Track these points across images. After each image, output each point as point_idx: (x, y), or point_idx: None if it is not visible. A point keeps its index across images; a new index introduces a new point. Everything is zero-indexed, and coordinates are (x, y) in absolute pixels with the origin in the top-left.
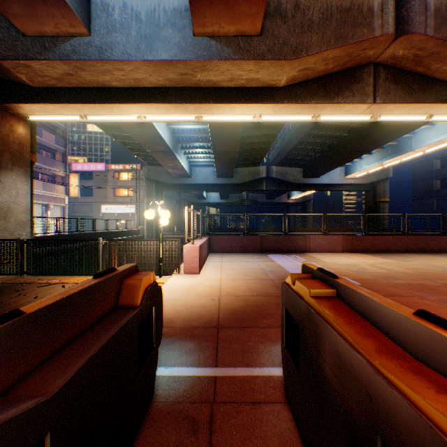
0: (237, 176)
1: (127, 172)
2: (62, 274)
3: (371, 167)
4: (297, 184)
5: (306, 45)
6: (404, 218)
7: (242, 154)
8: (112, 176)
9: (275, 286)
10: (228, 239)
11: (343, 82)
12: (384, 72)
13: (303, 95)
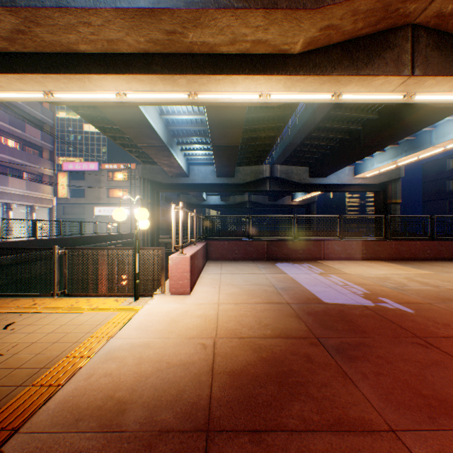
0: (238, 175)
1: (122, 171)
2: (5, 295)
3: (383, 166)
4: (302, 184)
5: None
6: (433, 220)
7: (244, 150)
8: (106, 176)
9: (296, 315)
10: (228, 244)
11: (373, 48)
12: (425, 36)
13: (323, 64)
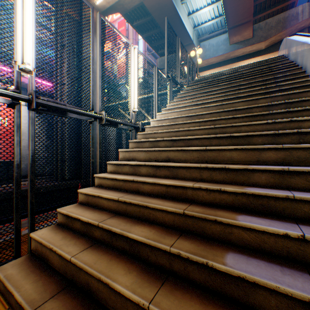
0: None
1: None
2: None
3: None
4: None
5: (269, 35)
6: None
7: None
8: None
9: None
10: None
11: None
12: None
13: (272, 50)
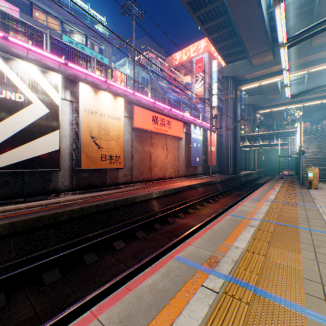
0: (313, 117)
1: None
2: None
3: None
4: None
5: None
6: None
7: (316, 106)
8: None
9: None
10: None
11: None
12: None
13: None
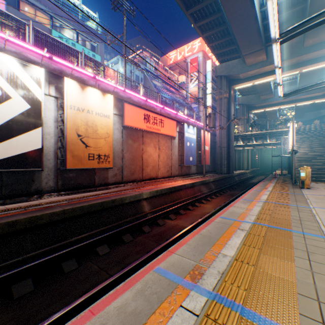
0: (305, 117)
1: None
2: None
3: None
4: None
5: (324, 89)
6: None
7: (308, 107)
8: None
9: None
10: None
11: None
12: None
13: None
